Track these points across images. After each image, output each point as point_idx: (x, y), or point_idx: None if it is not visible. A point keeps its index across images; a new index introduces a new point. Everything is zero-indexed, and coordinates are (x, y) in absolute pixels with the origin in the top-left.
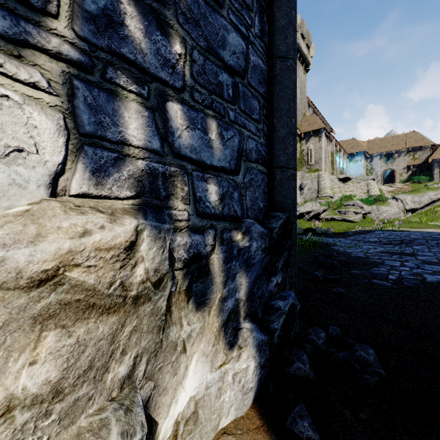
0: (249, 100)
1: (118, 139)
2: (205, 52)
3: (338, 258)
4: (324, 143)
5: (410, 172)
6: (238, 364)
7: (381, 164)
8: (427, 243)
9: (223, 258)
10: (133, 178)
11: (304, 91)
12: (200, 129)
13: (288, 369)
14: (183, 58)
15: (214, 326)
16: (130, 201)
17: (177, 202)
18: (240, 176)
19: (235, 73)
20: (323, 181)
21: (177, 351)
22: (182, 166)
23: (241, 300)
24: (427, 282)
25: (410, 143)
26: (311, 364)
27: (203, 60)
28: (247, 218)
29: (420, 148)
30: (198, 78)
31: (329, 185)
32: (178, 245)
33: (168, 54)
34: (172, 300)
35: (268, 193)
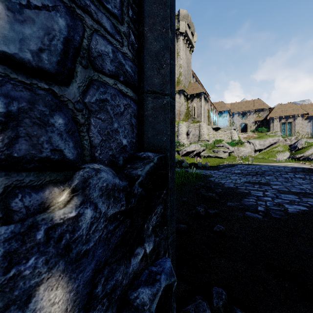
0: None
1: None
2: None
3: (216, 190)
4: (203, 103)
5: (256, 125)
6: None
7: (239, 119)
8: (274, 174)
9: None
10: None
11: (190, 65)
12: None
13: None
14: None
15: None
16: None
17: None
18: (74, 89)
19: None
20: (202, 130)
21: None
22: None
23: None
24: (290, 213)
25: (256, 106)
26: None
27: None
28: (93, 162)
29: (262, 110)
30: None
31: (206, 132)
32: None
33: None
34: None
35: (138, 126)
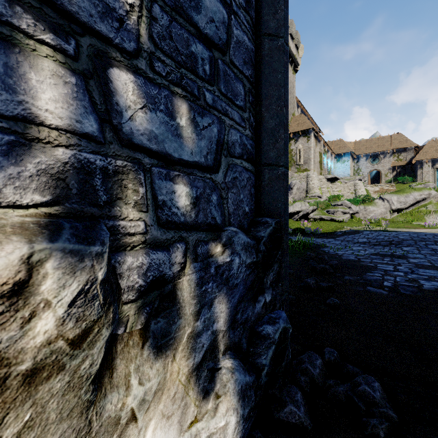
0: (231, 81)
1: (17, 113)
2: (171, 10)
3: (330, 262)
4: (313, 143)
5: (395, 173)
6: (215, 420)
7: (367, 165)
8: (416, 244)
9: (197, 280)
10: (48, 175)
11: (293, 91)
12: (163, 111)
13: (279, 414)
14: (136, 11)
15: (181, 373)
16: (42, 210)
17: (127, 209)
18: (221, 174)
19: (213, 45)
20: (312, 181)
21: (119, 428)
22: (135, 159)
23: (220, 332)
24: (425, 289)
25: (394, 144)
26: (307, 403)
27: (169, 20)
28: (229, 226)
29: (404, 150)
30: (160, 43)
31: (318, 185)
32: (129, 268)
33: (112, 1)
34: (118, 347)
35: (255, 195)
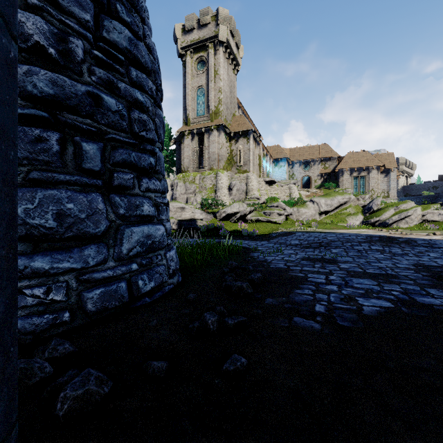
0: None
1: None
2: None
3: (251, 276)
4: (252, 145)
5: (322, 179)
6: None
7: (300, 171)
8: (343, 245)
9: None
10: None
11: (234, 91)
12: None
13: None
14: None
15: None
16: None
17: None
18: None
19: None
20: (251, 183)
21: None
22: None
23: None
24: (366, 315)
25: (322, 153)
26: None
27: None
28: None
29: (329, 159)
30: None
31: (257, 187)
32: None
33: None
34: None
35: None
